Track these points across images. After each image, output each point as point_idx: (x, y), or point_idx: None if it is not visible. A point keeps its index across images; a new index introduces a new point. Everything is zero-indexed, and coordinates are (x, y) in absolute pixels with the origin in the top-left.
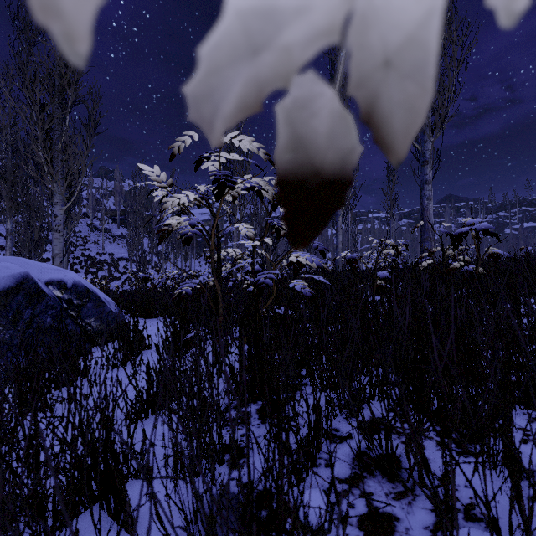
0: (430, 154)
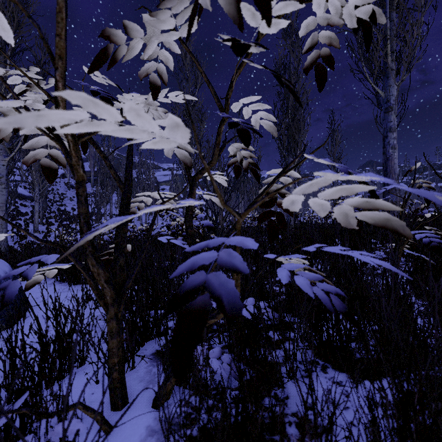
0: (395, 100)
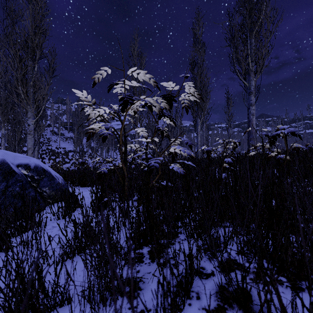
0: (254, 88)
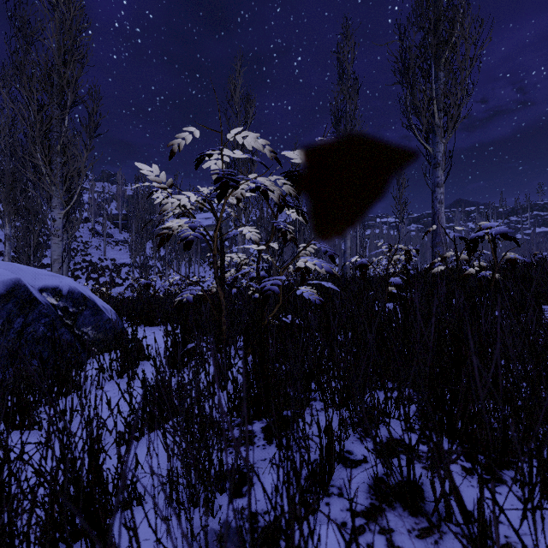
0: (442, 156)
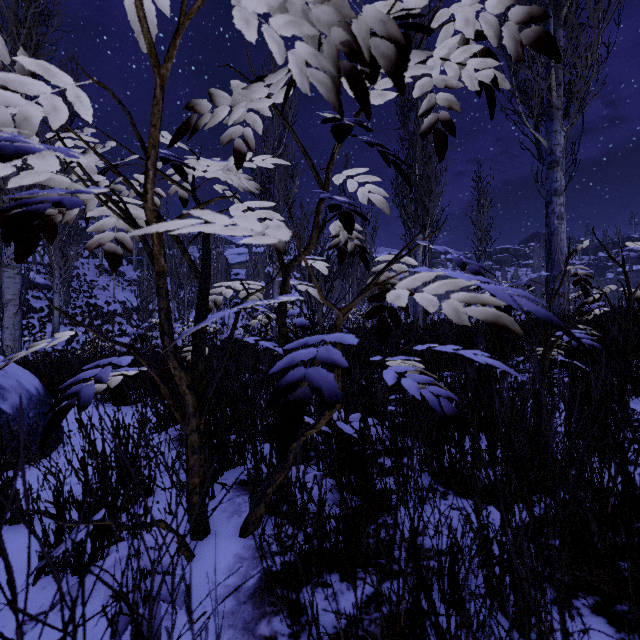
0: (562, 151)
